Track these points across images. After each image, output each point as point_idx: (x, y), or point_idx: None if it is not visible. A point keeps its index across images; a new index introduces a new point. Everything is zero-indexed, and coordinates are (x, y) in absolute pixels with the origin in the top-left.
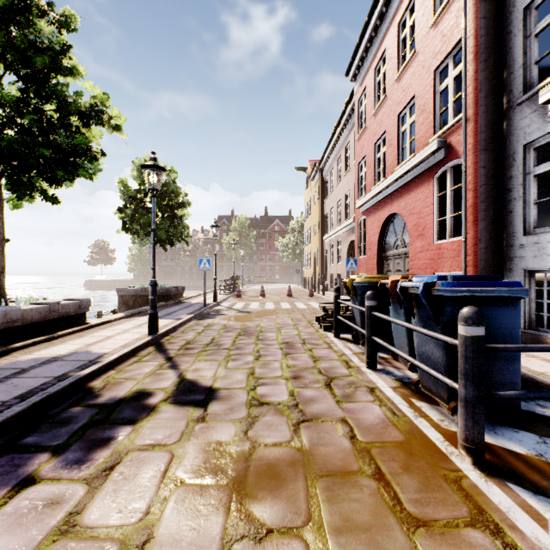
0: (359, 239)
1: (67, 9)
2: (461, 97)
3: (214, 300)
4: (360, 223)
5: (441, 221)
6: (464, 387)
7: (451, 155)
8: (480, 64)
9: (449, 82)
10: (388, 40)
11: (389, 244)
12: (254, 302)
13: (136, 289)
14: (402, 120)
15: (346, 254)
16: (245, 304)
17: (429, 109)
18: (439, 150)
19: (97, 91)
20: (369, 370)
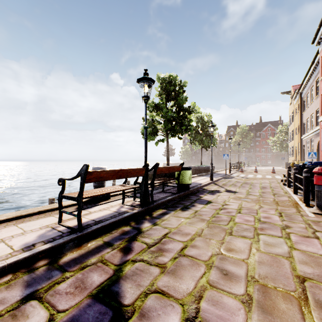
0: (321, 139)
1: (185, 81)
2: None
3: (229, 172)
4: None
5: None
6: (303, 188)
7: None
8: None
9: None
10: None
11: None
12: (250, 174)
13: (195, 167)
14: None
15: (316, 148)
16: (245, 175)
17: None
18: None
19: (192, 103)
20: (293, 194)
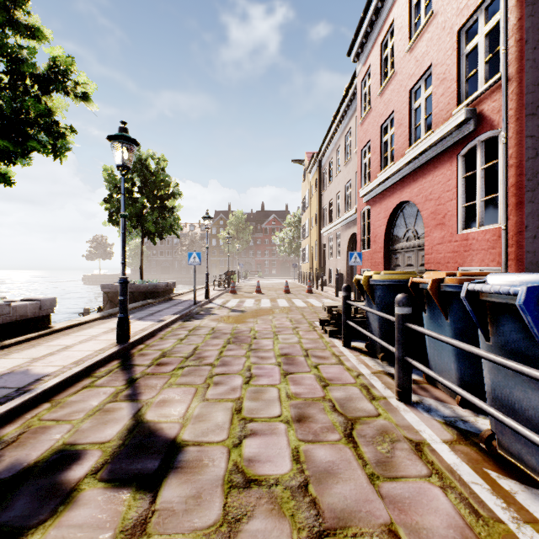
0: (362, 231)
1: None
2: (471, 78)
3: (206, 297)
4: (363, 213)
5: (466, 207)
6: None
7: (483, 126)
8: (527, 8)
9: (480, 39)
10: (397, 8)
11: (398, 236)
12: (249, 298)
13: None
14: (415, 95)
15: (347, 248)
16: (239, 301)
17: (451, 76)
18: (467, 122)
19: (59, 51)
20: (401, 405)
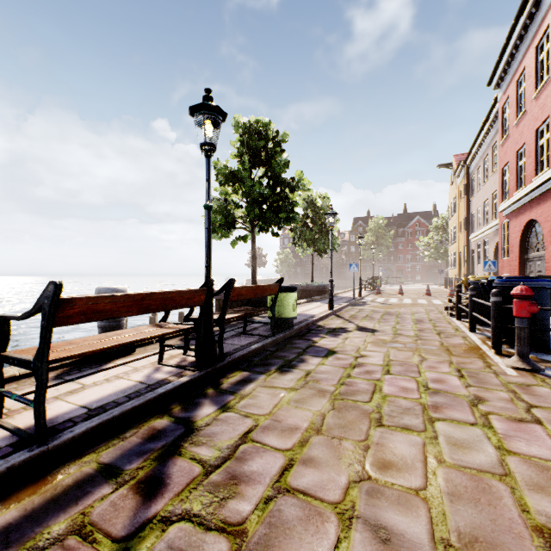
0: (503, 241)
1: (285, 133)
2: None
3: (359, 295)
4: (504, 225)
5: None
6: (491, 322)
7: None
8: None
9: None
10: (527, 59)
11: (531, 246)
12: (393, 298)
13: (302, 285)
14: (540, 134)
15: (493, 255)
16: (385, 299)
17: None
18: None
19: (298, 172)
20: (469, 332)
